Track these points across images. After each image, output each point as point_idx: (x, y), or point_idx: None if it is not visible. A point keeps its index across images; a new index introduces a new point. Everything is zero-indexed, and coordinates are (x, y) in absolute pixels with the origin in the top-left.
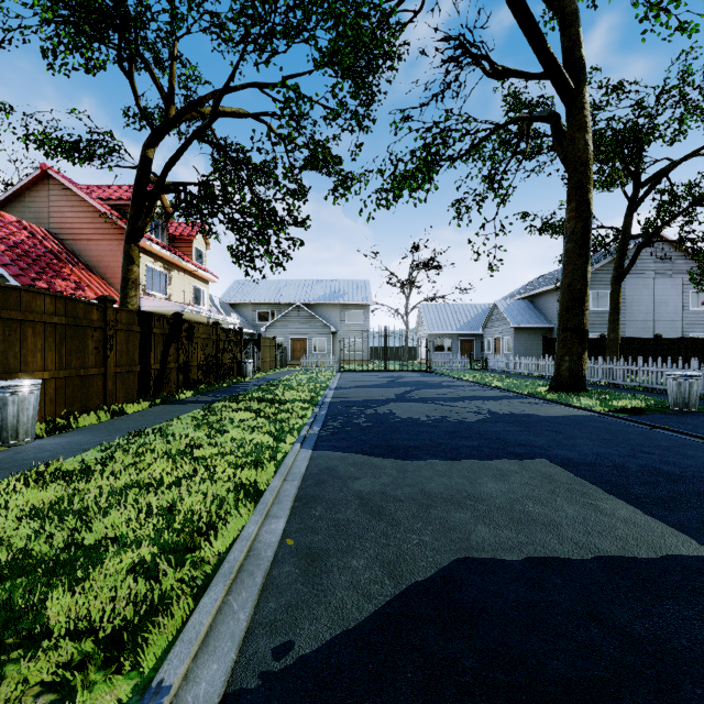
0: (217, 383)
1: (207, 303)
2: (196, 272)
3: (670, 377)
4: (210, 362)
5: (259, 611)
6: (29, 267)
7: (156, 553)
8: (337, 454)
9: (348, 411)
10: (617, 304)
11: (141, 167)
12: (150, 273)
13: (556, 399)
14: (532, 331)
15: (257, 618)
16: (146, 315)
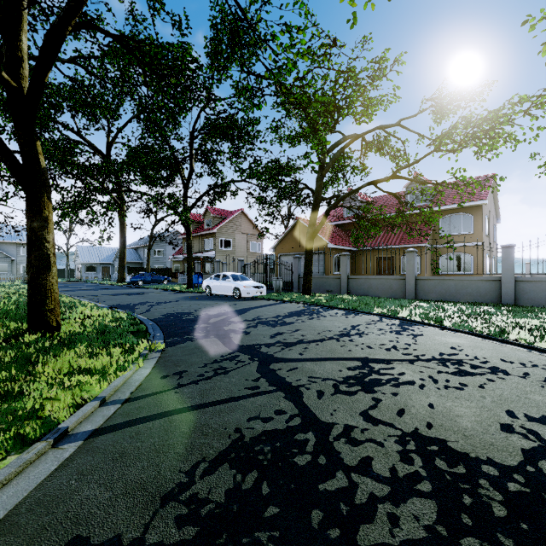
0: None
1: None
2: None
3: None
4: None
5: None
6: None
7: None
8: None
9: None
10: (149, 257)
11: None
12: None
13: (114, 284)
14: (134, 263)
15: None
16: None
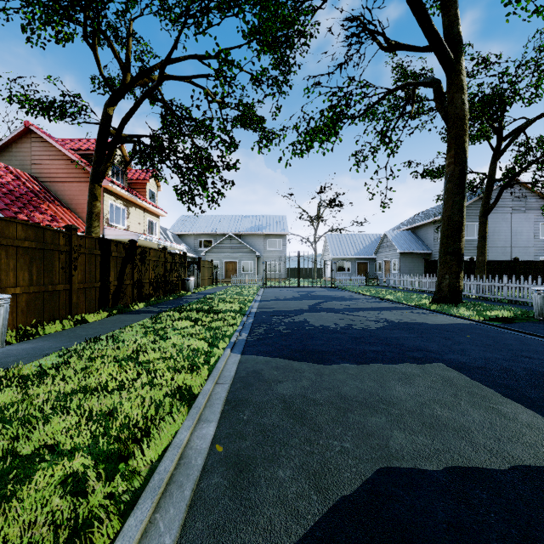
0: (165, 296)
1: (158, 233)
2: (149, 208)
3: (535, 292)
4: (159, 279)
5: (185, 533)
6: (12, 203)
7: (89, 465)
8: (262, 358)
9: (270, 320)
10: (484, 233)
11: (103, 122)
12: (112, 209)
13: (439, 310)
14: (415, 255)
15: (183, 543)
16: (106, 241)
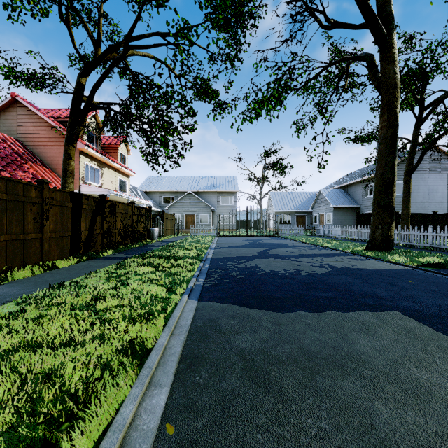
0: (132, 244)
1: (128, 190)
2: (120, 169)
3: None
4: (127, 229)
5: None
6: None
7: None
8: (218, 305)
9: (224, 266)
10: (408, 189)
11: (76, 90)
12: (87, 168)
13: (374, 256)
14: (346, 209)
15: None
16: (77, 195)
